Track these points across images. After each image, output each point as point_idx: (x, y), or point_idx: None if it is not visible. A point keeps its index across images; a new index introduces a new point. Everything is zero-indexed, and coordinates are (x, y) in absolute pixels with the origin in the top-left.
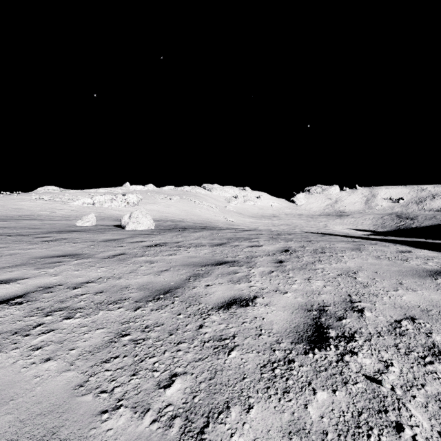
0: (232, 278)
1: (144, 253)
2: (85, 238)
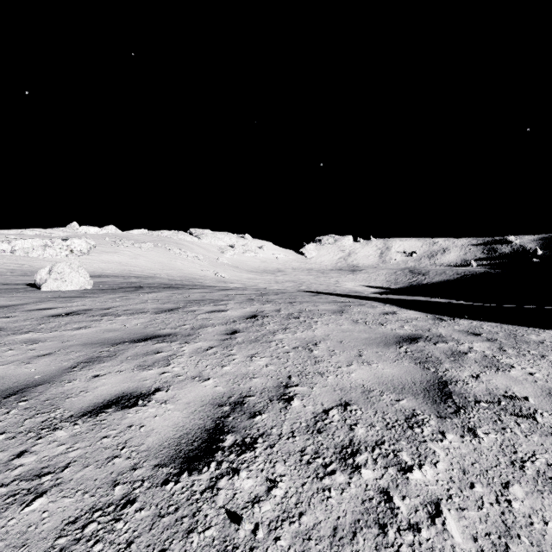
0: (145, 362)
1: (36, 327)
2: None
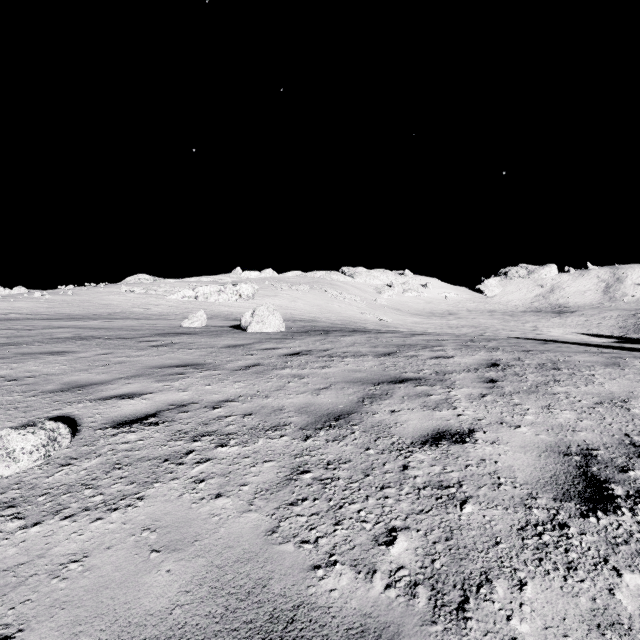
0: (426, 402)
1: (285, 364)
2: (200, 342)
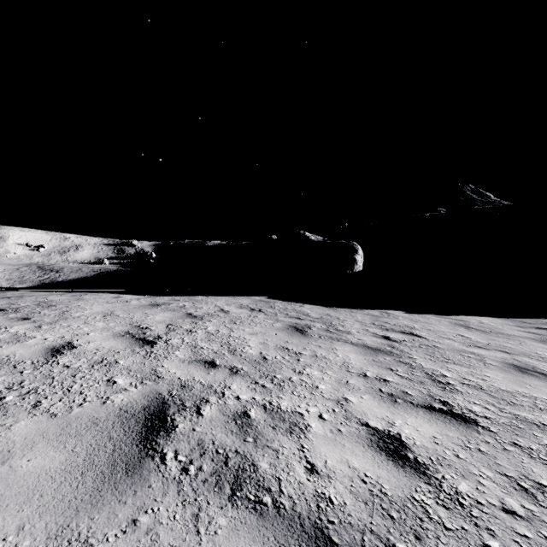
0: (4, 340)
1: None
2: None
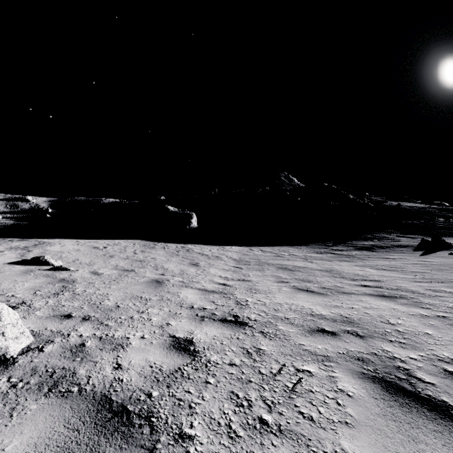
0: (59, 248)
1: None
2: None
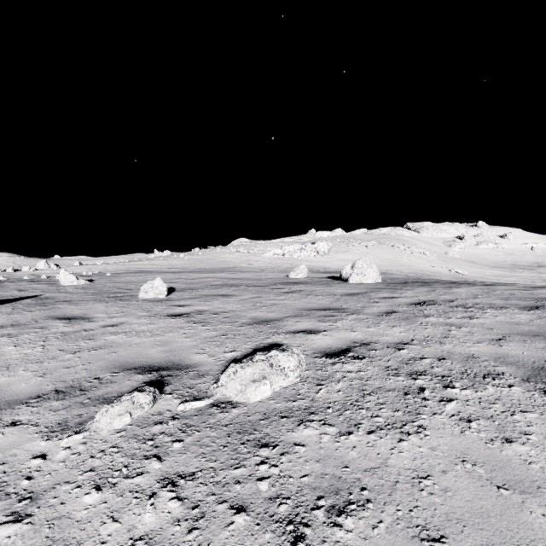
0: None
1: (422, 312)
2: (319, 290)
